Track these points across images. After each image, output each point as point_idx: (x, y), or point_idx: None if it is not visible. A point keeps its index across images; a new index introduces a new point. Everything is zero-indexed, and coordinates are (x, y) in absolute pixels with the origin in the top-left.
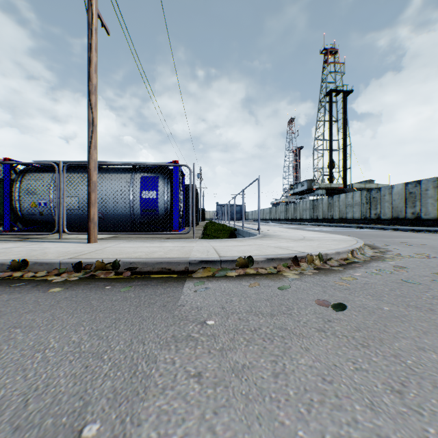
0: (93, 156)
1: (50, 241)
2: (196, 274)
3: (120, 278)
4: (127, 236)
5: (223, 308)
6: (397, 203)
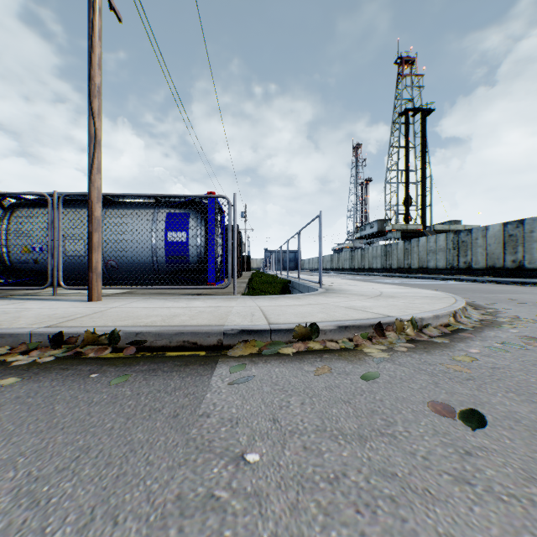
0: (96, 182)
1: (39, 298)
2: (233, 350)
3: (119, 357)
4: (146, 291)
5: (275, 422)
6: (494, 249)
